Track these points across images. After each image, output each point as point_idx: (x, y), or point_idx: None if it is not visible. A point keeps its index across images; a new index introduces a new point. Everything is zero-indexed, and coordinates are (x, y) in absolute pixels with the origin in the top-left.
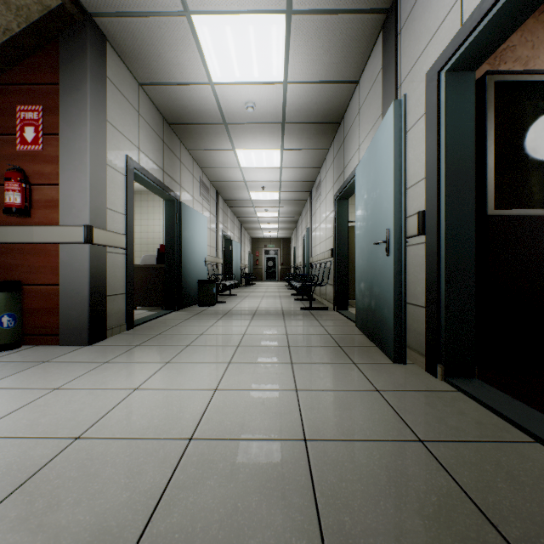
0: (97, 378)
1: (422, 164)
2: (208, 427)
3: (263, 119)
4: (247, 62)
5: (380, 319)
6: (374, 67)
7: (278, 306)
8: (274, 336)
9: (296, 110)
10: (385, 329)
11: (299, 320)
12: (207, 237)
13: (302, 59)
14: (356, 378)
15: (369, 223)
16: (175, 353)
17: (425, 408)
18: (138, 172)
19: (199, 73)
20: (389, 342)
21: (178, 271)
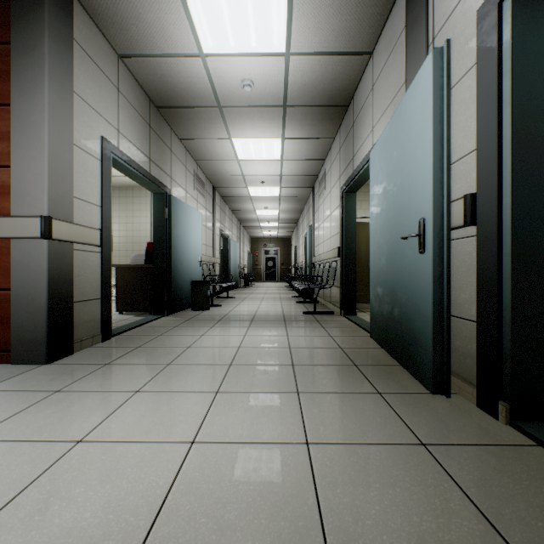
0: (33, 420)
1: (470, 132)
2: (168, 533)
3: (261, 101)
4: (243, 26)
5: (408, 333)
6: (394, 29)
7: (278, 310)
8: (275, 349)
9: (299, 90)
10: (417, 347)
11: (303, 328)
12: (203, 235)
13: (307, 23)
14: (387, 420)
15: (390, 215)
16: (150, 375)
17: (505, 483)
18: (118, 158)
19: (187, 41)
20: (425, 365)
21: (167, 272)
